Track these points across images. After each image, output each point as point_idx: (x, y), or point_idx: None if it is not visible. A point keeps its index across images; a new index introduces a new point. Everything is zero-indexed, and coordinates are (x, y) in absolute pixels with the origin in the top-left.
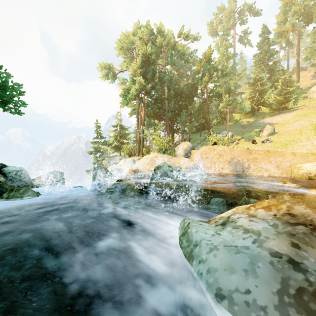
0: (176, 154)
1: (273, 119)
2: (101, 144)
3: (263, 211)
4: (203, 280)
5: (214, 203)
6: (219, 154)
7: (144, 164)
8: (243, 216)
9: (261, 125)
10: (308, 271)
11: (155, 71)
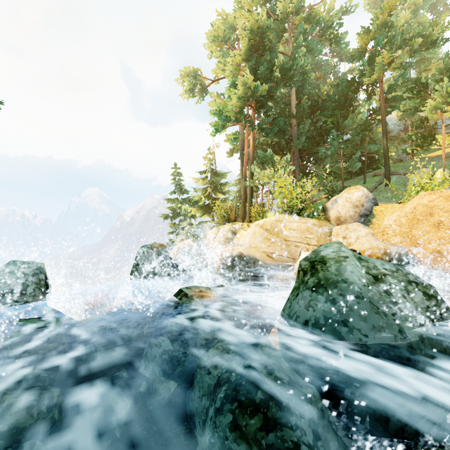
0: (329, 217)
1: None
2: (182, 203)
3: None
4: None
5: None
6: None
7: (255, 240)
8: None
9: None
10: None
11: (274, 62)
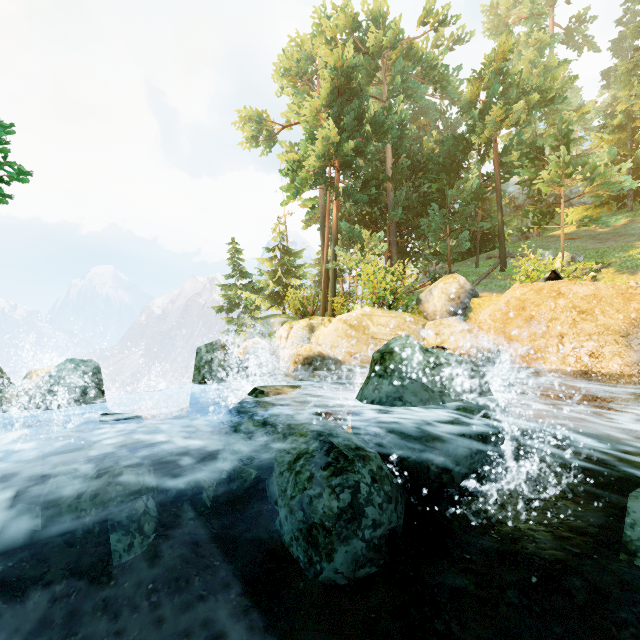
0: (424, 311)
1: None
2: (242, 290)
3: None
4: None
5: None
6: (580, 309)
7: (338, 337)
8: None
9: None
10: None
11: (364, 111)
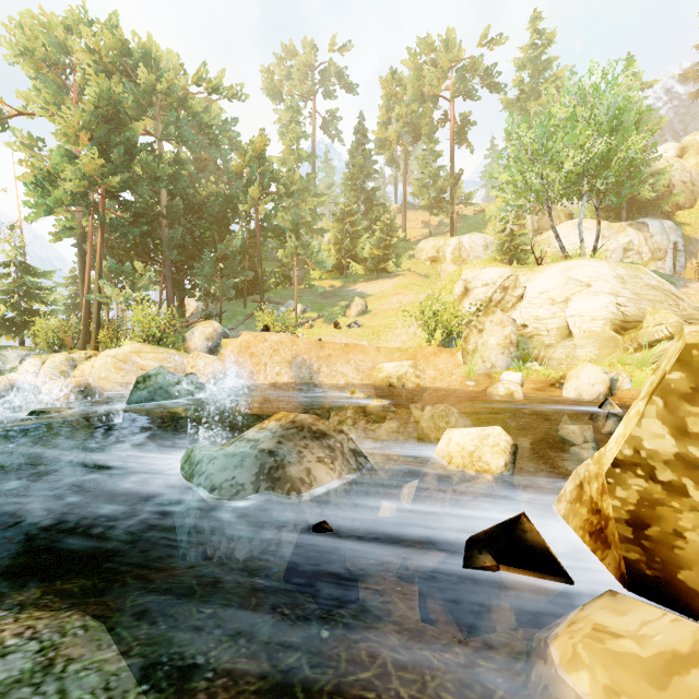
0: (189, 347)
1: (369, 286)
2: None
3: (275, 422)
4: (201, 488)
5: None
6: (274, 349)
7: (107, 370)
8: (254, 430)
9: (351, 296)
10: (278, 455)
11: (136, 146)
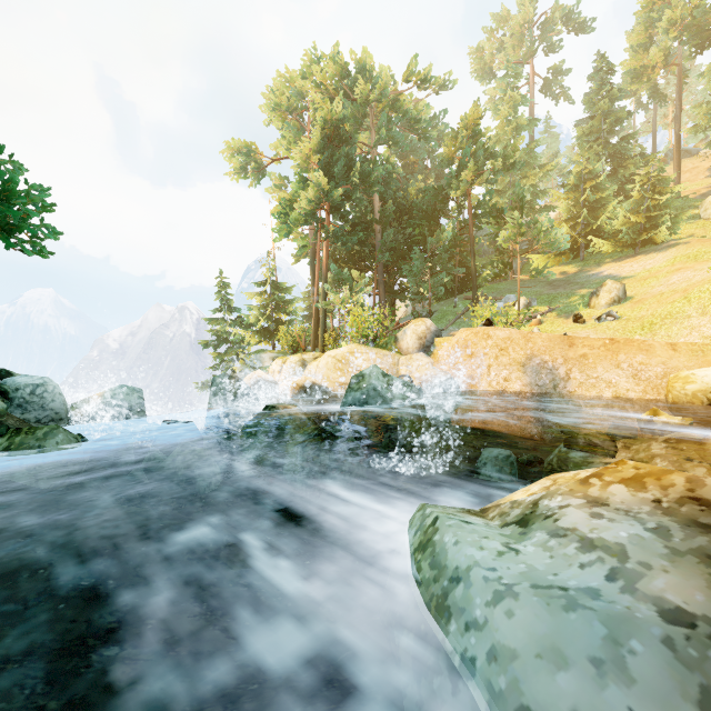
0: (400, 348)
1: (622, 267)
2: (231, 325)
3: (625, 489)
4: (477, 679)
5: (489, 461)
6: (500, 348)
7: (328, 370)
8: (574, 503)
9: (594, 281)
10: None
11: (353, 158)
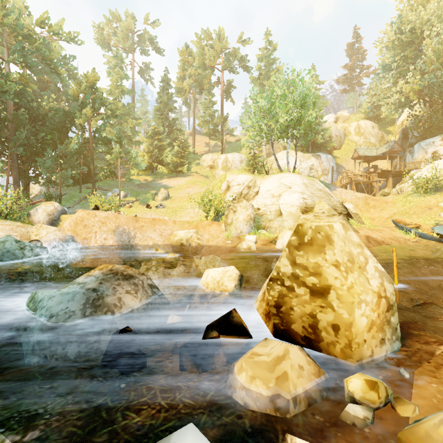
0: (33, 221)
1: (170, 181)
2: None
3: (98, 271)
4: (43, 317)
5: None
6: (102, 222)
7: None
8: (83, 277)
9: (158, 187)
10: (99, 291)
11: None
